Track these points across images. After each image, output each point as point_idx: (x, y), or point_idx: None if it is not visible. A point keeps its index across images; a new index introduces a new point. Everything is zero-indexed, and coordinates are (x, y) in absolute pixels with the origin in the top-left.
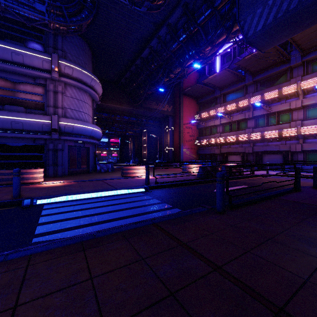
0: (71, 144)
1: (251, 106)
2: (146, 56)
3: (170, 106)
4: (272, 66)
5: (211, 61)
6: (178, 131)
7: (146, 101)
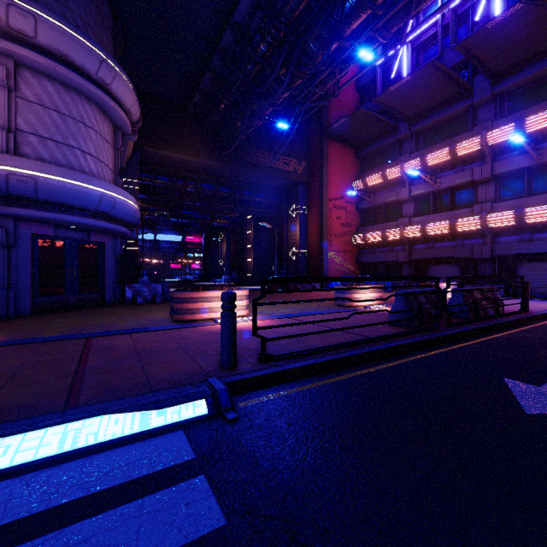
0: (44, 233)
1: (489, 151)
2: (246, 21)
3: (301, 162)
4: (545, 52)
5: (389, 65)
6: (318, 215)
7: (251, 149)
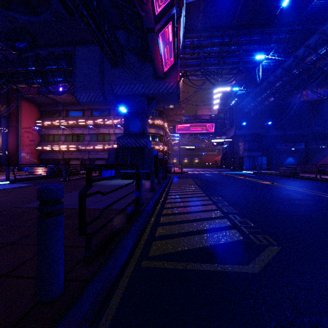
0: None
1: (88, 125)
2: None
3: (3, 105)
4: None
5: None
6: (15, 134)
7: None
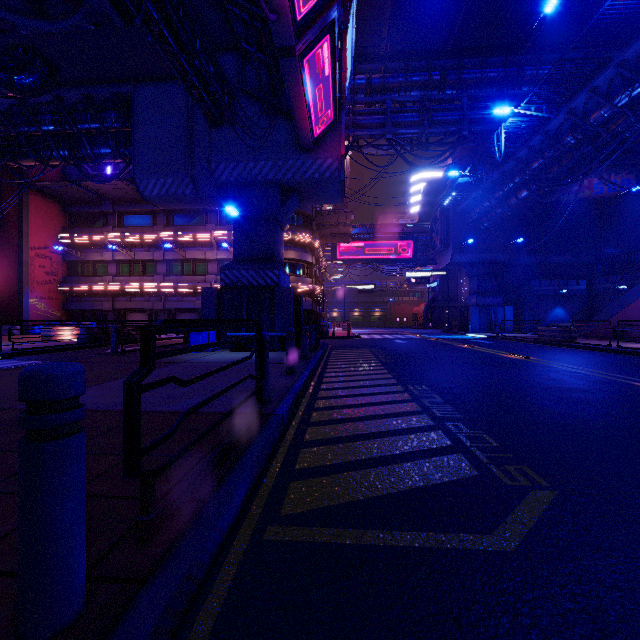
0: None
1: (163, 244)
2: None
3: None
4: None
5: None
6: (16, 261)
7: None
